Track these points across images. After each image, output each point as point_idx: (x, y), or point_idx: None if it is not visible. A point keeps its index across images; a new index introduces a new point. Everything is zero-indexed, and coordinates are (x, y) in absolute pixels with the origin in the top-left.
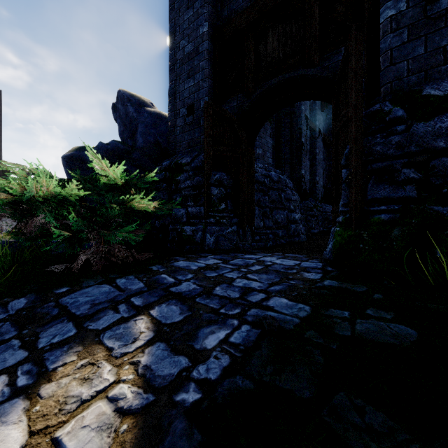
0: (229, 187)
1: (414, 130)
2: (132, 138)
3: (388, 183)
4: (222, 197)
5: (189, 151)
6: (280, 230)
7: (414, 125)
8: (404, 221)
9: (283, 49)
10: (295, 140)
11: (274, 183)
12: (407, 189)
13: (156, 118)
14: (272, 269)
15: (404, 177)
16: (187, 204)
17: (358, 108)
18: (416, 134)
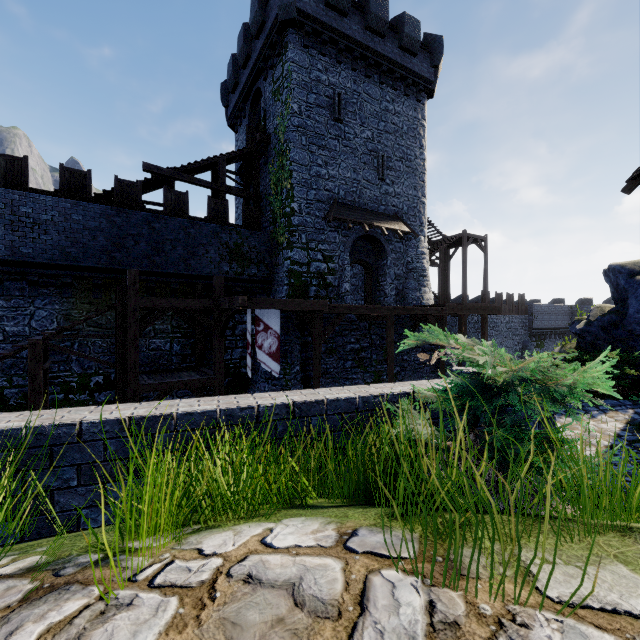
0: None
1: None
2: (623, 304)
3: None
4: None
5: None
6: None
7: None
8: None
9: None
10: None
11: None
12: None
13: None
14: None
15: None
16: None
17: None
18: None
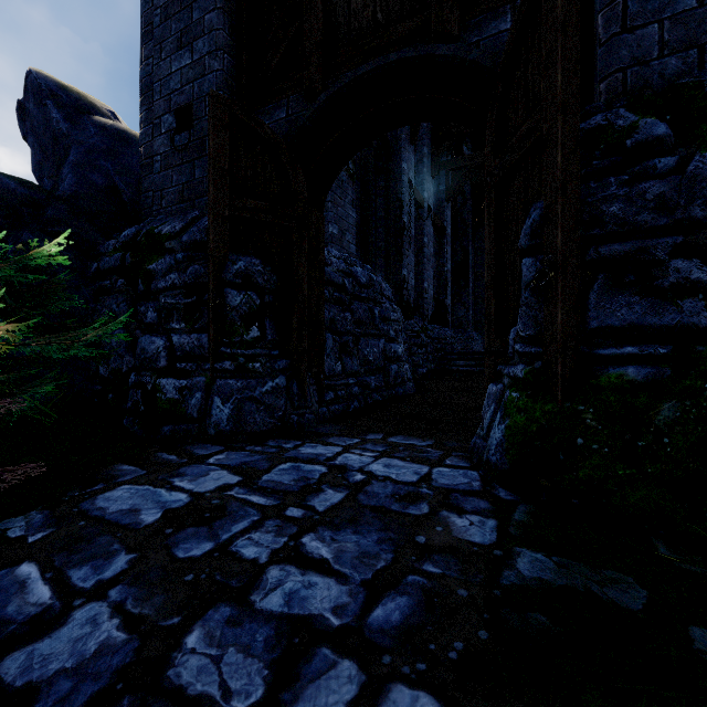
0: (270, 290)
1: (700, 168)
2: (57, 176)
3: (637, 291)
4: (253, 313)
5: (181, 209)
6: (372, 376)
7: (695, 158)
8: (683, 385)
9: (385, 3)
10: (393, 218)
11: (362, 288)
12: (685, 307)
13: (116, 139)
14: (369, 505)
15: (676, 278)
16: (170, 325)
17: (568, 110)
18: (706, 178)
